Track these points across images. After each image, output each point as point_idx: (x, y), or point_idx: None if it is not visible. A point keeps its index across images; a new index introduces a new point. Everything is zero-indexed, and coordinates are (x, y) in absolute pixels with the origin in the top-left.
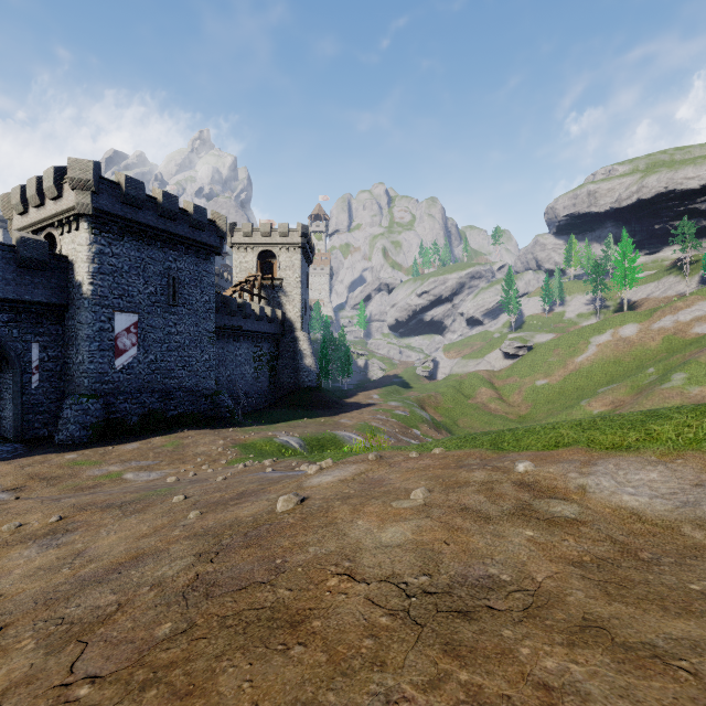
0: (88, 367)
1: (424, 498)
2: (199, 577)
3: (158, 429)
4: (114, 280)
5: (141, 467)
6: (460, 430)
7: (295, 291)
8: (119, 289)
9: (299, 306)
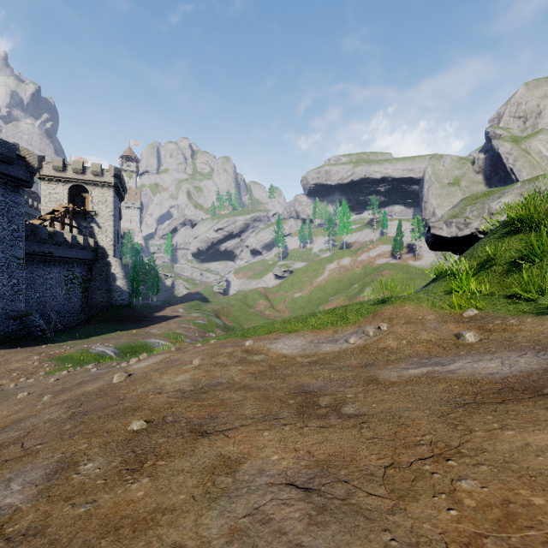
0: None
1: (199, 362)
2: (75, 412)
3: None
4: None
5: None
6: None
7: (107, 223)
8: None
9: (112, 236)
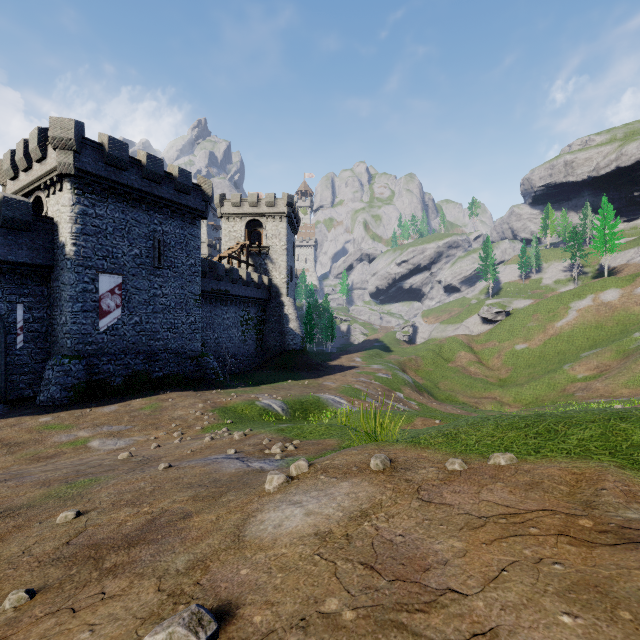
0: (71, 328)
1: None
2: None
3: (142, 391)
4: (97, 241)
5: (111, 432)
6: (441, 393)
7: (280, 258)
8: (103, 250)
9: (285, 272)
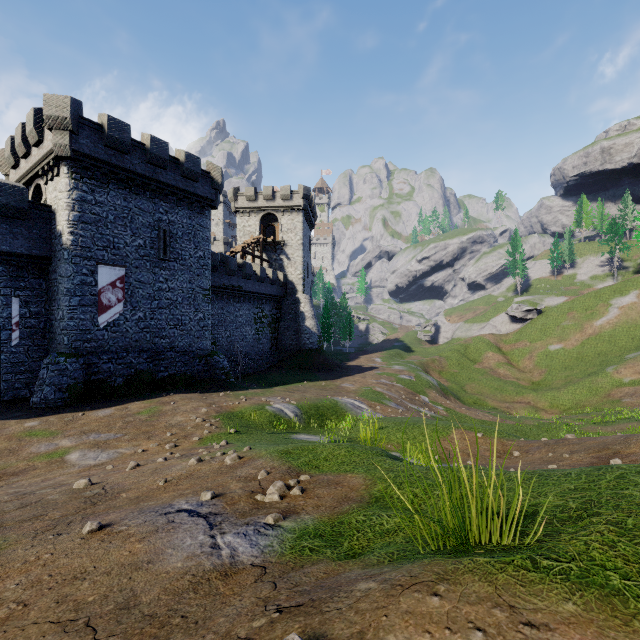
0: (68, 324)
1: None
2: None
3: (145, 392)
4: (97, 230)
5: (97, 442)
6: (469, 397)
7: (296, 254)
8: (103, 240)
9: (301, 268)
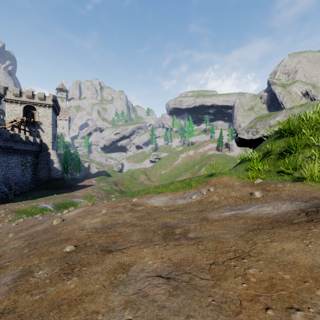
0: None
1: (106, 211)
2: (30, 243)
3: None
4: None
5: None
6: None
7: (48, 129)
8: None
9: (51, 136)
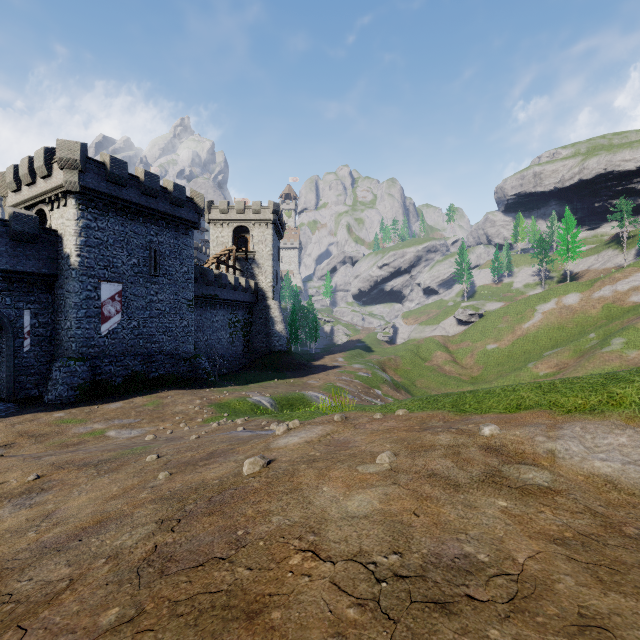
0: (76, 333)
1: (390, 462)
2: (156, 549)
3: (140, 390)
4: (99, 252)
5: (123, 425)
6: (418, 390)
7: (267, 263)
8: (104, 261)
9: (271, 276)
